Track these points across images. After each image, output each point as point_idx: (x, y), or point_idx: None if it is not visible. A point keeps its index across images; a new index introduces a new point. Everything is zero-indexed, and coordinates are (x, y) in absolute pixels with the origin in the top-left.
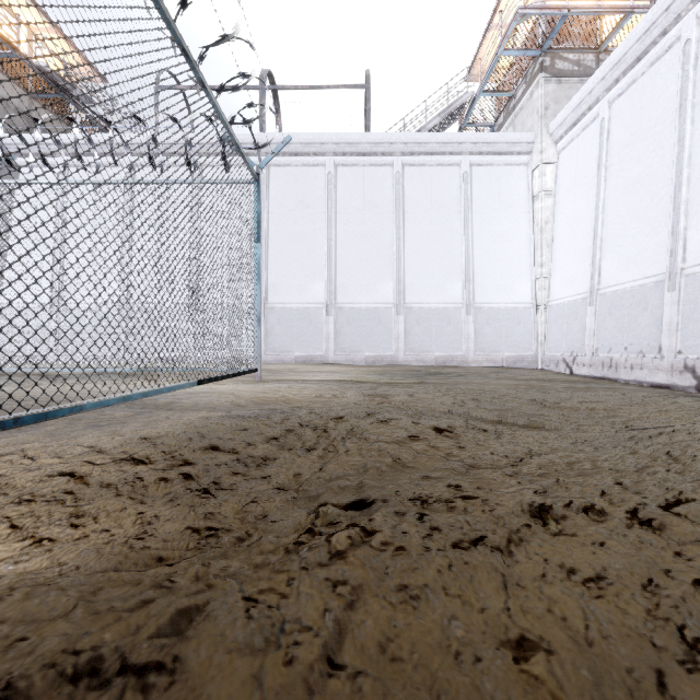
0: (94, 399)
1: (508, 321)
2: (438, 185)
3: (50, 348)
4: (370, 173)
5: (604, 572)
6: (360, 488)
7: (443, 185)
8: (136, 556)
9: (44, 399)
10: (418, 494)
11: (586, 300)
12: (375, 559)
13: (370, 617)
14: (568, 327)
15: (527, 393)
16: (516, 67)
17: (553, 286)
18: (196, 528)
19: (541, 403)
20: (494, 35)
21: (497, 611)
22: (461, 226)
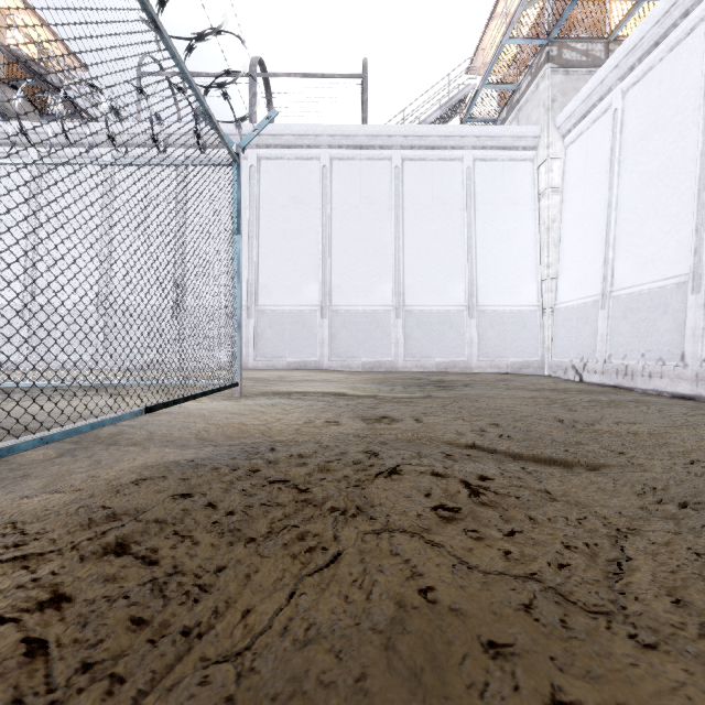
0: None
1: (512, 324)
2: (439, 181)
3: None
4: (367, 167)
5: None
6: None
7: (445, 181)
8: None
9: None
10: None
11: (598, 303)
12: None
13: None
14: (577, 332)
15: (551, 410)
16: (521, 57)
17: (561, 287)
18: None
19: (573, 425)
20: (498, 25)
21: None
22: (463, 225)
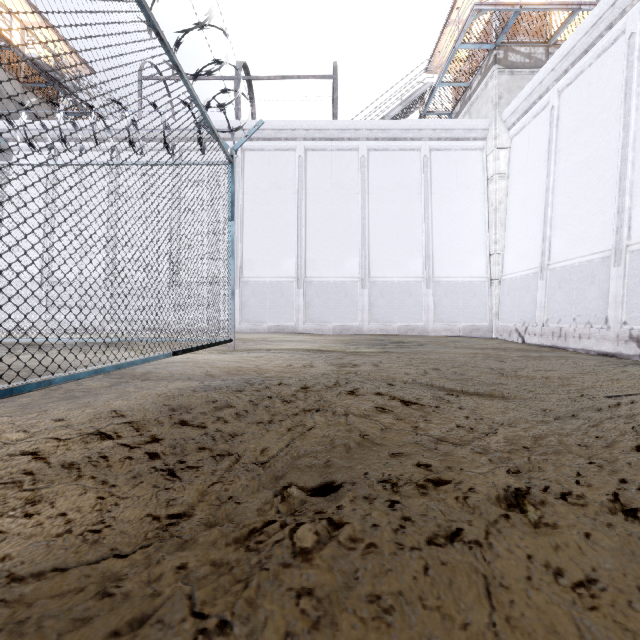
0: (64, 373)
1: (464, 293)
2: (400, 168)
3: (17, 323)
4: (337, 157)
5: (594, 574)
6: (327, 468)
7: (405, 168)
8: (88, 549)
9: (26, 369)
10: (387, 477)
11: (537, 274)
12: (344, 560)
13: (338, 639)
14: (520, 299)
15: (485, 362)
16: (472, 59)
17: (507, 261)
18: (157, 513)
19: (499, 371)
20: (452, 30)
21: (481, 628)
22: (421, 206)
